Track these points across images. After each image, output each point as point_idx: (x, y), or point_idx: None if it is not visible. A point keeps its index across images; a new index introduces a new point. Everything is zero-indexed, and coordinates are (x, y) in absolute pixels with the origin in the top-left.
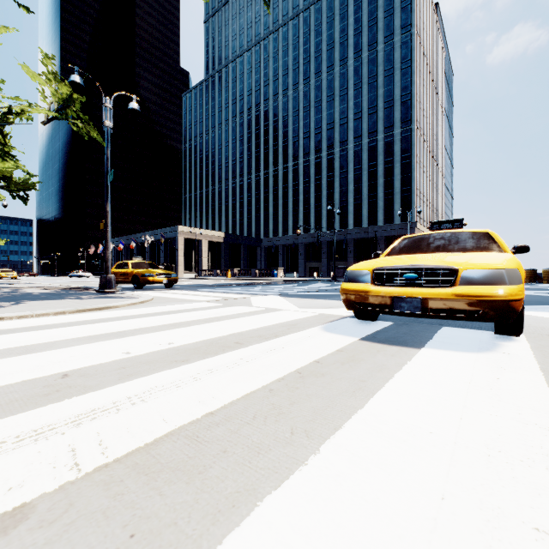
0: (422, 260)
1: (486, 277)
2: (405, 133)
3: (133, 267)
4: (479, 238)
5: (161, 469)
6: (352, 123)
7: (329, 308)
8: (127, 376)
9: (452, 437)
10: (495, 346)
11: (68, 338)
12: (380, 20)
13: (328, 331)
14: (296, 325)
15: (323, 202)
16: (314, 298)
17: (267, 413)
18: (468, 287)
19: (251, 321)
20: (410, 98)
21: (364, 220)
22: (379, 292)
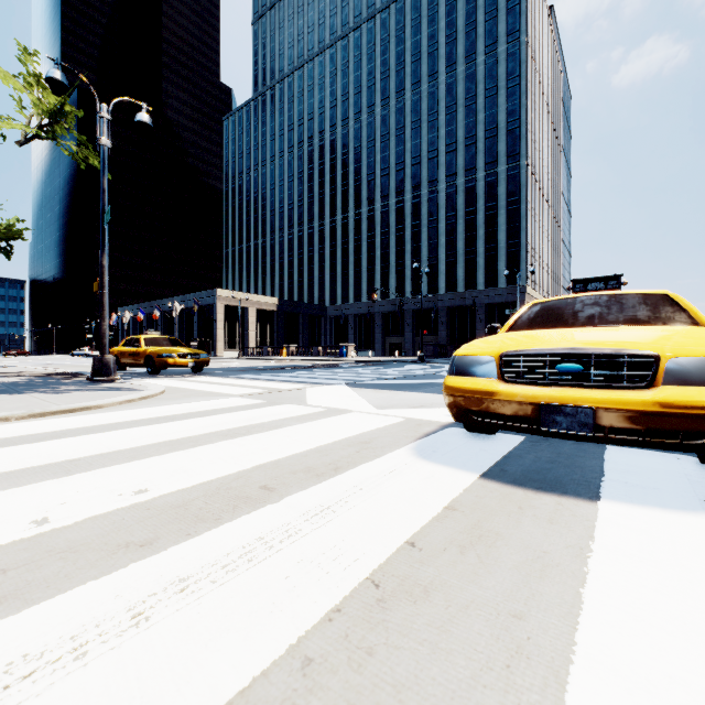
0: (586, 339)
1: None
2: (512, 170)
3: (147, 344)
4: (657, 304)
5: None
6: (445, 157)
7: (420, 407)
8: None
9: None
10: None
11: None
12: (480, 24)
13: (425, 457)
14: (370, 443)
15: (407, 260)
16: (397, 390)
17: None
18: (683, 390)
19: (299, 435)
20: (518, 125)
21: (459, 283)
22: (514, 394)
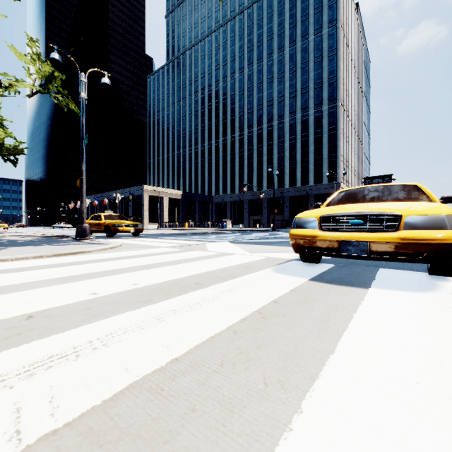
0: (365, 207)
1: (429, 222)
2: (331, 109)
3: (105, 218)
4: (410, 190)
5: (119, 437)
6: (288, 100)
7: (275, 252)
8: (91, 317)
9: (443, 389)
10: (435, 285)
11: (40, 279)
12: (311, 15)
13: (279, 272)
14: (249, 267)
15: (264, 166)
16: (260, 245)
17: (235, 359)
18: (412, 232)
19: (208, 263)
20: (335, 80)
21: (297, 181)
22: (327, 236)
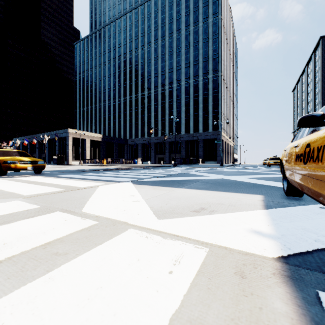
0: None
1: None
2: (215, 77)
3: None
4: None
5: None
6: (184, 69)
7: (202, 211)
8: None
9: None
10: None
11: None
12: (200, 8)
13: None
14: None
15: (166, 117)
16: (169, 187)
17: None
18: None
19: None
20: (218, 56)
21: (191, 129)
22: None
